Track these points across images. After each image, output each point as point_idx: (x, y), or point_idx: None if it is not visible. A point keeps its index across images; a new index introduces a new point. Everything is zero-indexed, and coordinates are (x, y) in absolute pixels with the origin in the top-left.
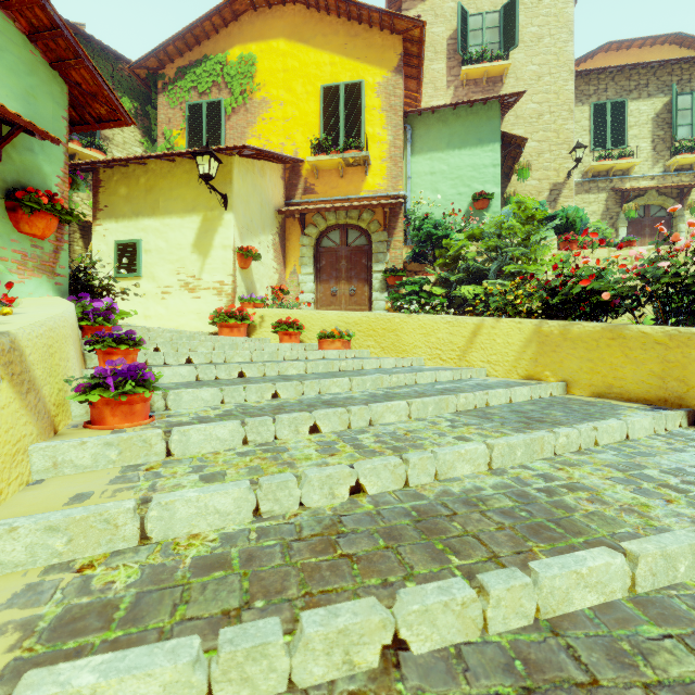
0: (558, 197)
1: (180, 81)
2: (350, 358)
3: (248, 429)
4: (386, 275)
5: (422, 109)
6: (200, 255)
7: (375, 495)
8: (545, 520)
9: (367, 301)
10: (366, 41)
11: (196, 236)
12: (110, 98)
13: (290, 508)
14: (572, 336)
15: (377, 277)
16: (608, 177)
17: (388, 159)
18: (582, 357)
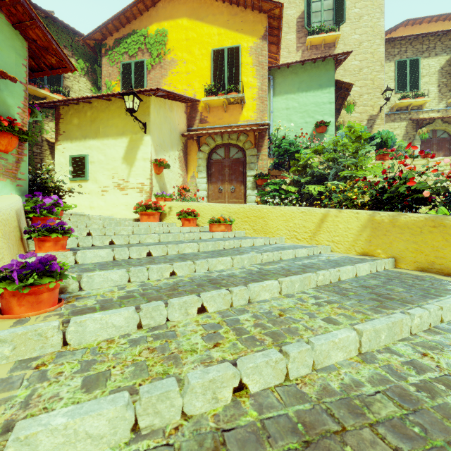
0: (373, 124)
1: (117, 48)
2: (231, 238)
3: (142, 315)
4: (256, 178)
5: (281, 64)
6: (127, 165)
7: (257, 394)
8: (446, 444)
9: (243, 196)
10: (242, 18)
11: (125, 151)
12: (57, 50)
13: (171, 419)
14: (400, 223)
15: (250, 180)
16: (407, 111)
17: (257, 98)
18: (408, 240)
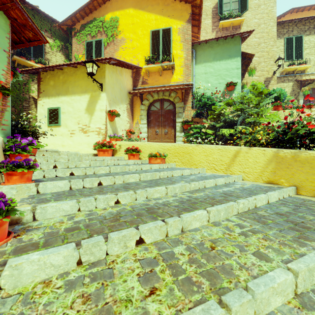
0: (268, 84)
1: (82, 31)
2: (165, 169)
3: (81, 252)
4: (182, 124)
5: (201, 41)
6: (89, 114)
7: None
8: None
9: (173, 137)
10: (173, 7)
11: (87, 105)
12: (33, 26)
13: None
14: (301, 159)
15: (178, 125)
16: (294, 74)
17: (184, 66)
18: (308, 172)
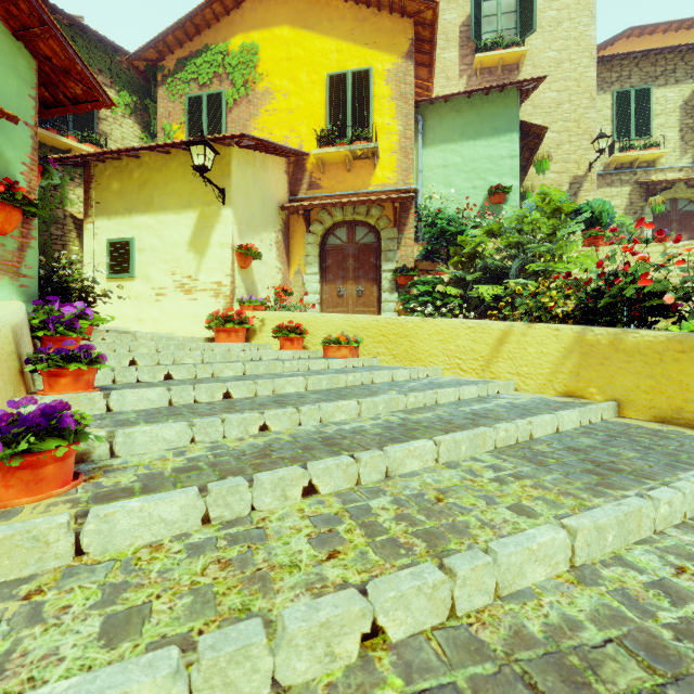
0: (579, 190)
1: (180, 73)
2: (358, 369)
3: (210, 501)
4: (396, 274)
5: (435, 97)
6: (196, 254)
7: (402, 643)
8: None
9: (376, 302)
10: (375, 26)
11: (192, 233)
12: (84, 74)
13: None
14: (626, 346)
15: (386, 277)
16: (632, 169)
17: (398, 150)
18: (640, 373)
